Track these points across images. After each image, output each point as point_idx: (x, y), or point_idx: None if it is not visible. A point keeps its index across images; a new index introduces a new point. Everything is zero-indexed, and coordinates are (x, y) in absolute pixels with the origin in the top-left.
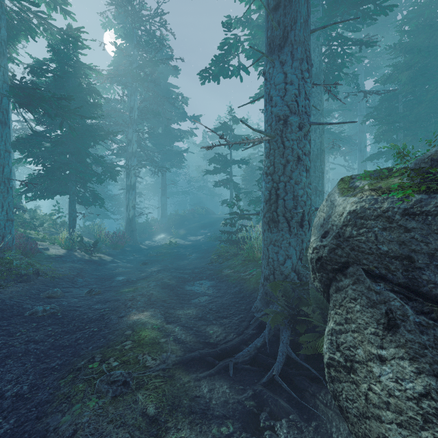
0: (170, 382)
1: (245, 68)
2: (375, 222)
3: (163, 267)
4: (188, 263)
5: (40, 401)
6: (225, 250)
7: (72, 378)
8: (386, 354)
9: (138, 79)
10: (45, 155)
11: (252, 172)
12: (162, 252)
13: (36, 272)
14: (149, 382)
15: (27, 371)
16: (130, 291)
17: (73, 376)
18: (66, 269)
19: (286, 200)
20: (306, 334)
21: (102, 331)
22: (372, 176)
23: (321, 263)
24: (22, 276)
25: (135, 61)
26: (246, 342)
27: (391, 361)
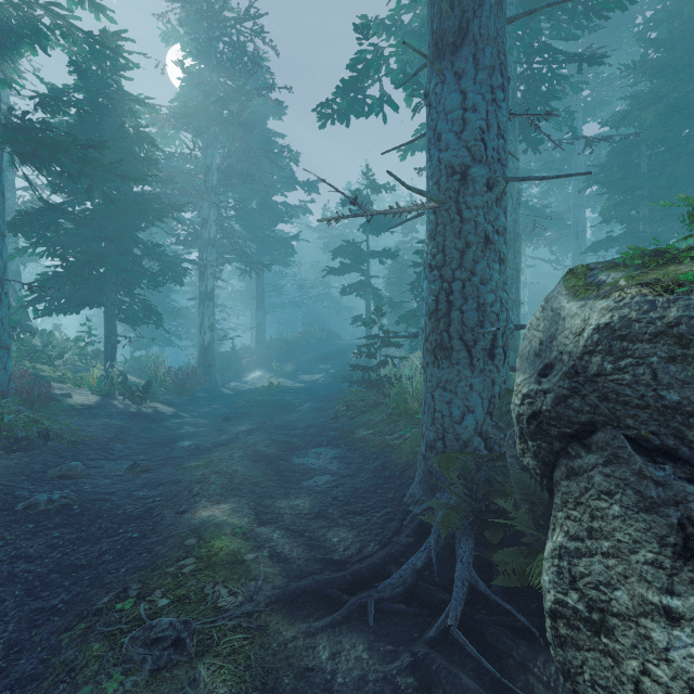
0: (259, 639)
1: (391, 100)
2: (651, 346)
3: (257, 426)
4: (298, 419)
5: (20, 676)
6: (359, 396)
7: (84, 631)
8: (681, 606)
9: (218, 121)
10: (66, 242)
11: (402, 271)
12: (256, 399)
13: (44, 433)
14: (221, 641)
15: (5, 616)
16: (199, 467)
17: (86, 626)
18: (96, 429)
19: (465, 311)
20: (506, 548)
21: (147, 539)
22: (646, 258)
23: (539, 424)
24: (19, 440)
25: (213, 92)
26: (397, 559)
27: (693, 622)
